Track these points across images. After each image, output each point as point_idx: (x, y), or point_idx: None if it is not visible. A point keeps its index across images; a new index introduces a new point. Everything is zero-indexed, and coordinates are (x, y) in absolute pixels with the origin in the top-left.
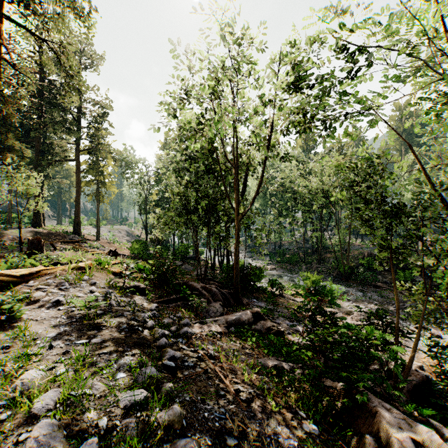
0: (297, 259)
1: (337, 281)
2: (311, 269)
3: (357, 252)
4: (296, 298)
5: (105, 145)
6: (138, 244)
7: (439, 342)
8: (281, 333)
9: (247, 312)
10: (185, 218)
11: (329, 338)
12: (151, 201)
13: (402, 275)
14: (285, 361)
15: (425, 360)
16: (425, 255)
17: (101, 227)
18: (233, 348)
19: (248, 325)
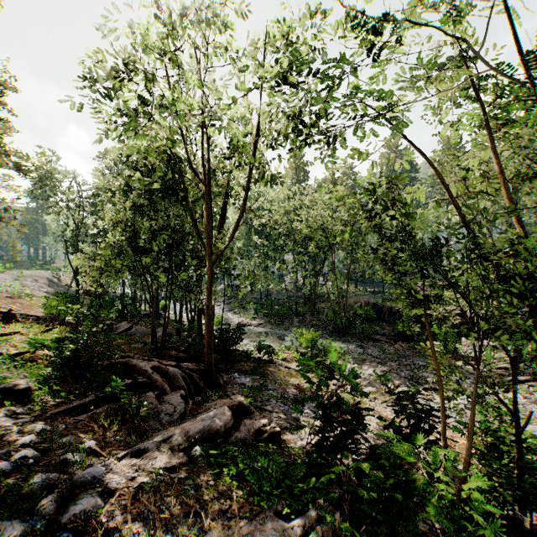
0: (288, 311)
1: (334, 336)
2: (304, 322)
3: (352, 300)
4: (289, 363)
5: (1, 145)
6: (59, 299)
7: (450, 406)
8: (277, 435)
9: (224, 409)
10: (131, 260)
11: (365, 467)
12: (85, 236)
13: (401, 325)
14: (289, 504)
15: None
16: None
17: (2, 273)
18: (194, 509)
19: (226, 433)
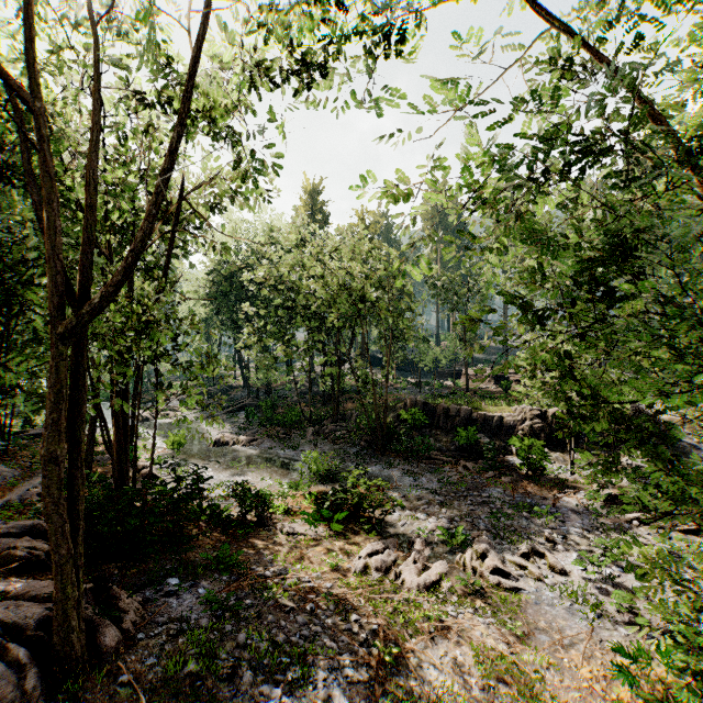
0: (299, 417)
1: (369, 457)
2: (322, 435)
3: (391, 397)
4: (296, 521)
5: None
6: None
7: (573, 590)
8: None
9: None
10: None
11: None
12: None
13: (464, 435)
14: None
15: (588, 670)
16: (480, 397)
17: None
18: None
19: None
